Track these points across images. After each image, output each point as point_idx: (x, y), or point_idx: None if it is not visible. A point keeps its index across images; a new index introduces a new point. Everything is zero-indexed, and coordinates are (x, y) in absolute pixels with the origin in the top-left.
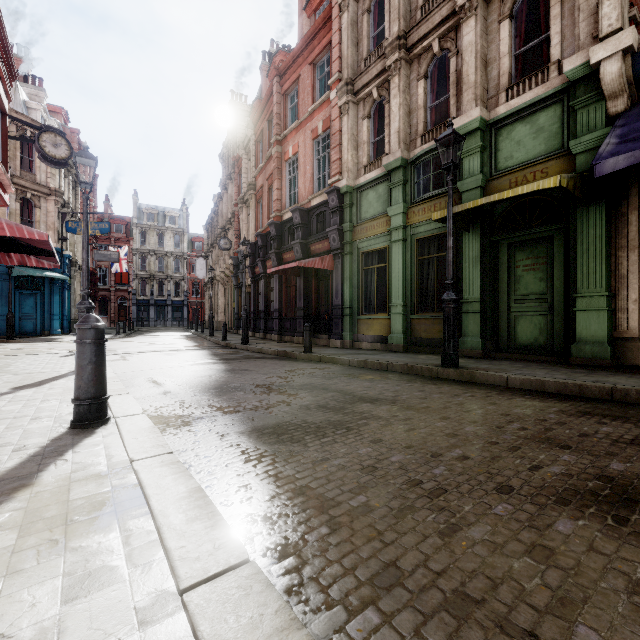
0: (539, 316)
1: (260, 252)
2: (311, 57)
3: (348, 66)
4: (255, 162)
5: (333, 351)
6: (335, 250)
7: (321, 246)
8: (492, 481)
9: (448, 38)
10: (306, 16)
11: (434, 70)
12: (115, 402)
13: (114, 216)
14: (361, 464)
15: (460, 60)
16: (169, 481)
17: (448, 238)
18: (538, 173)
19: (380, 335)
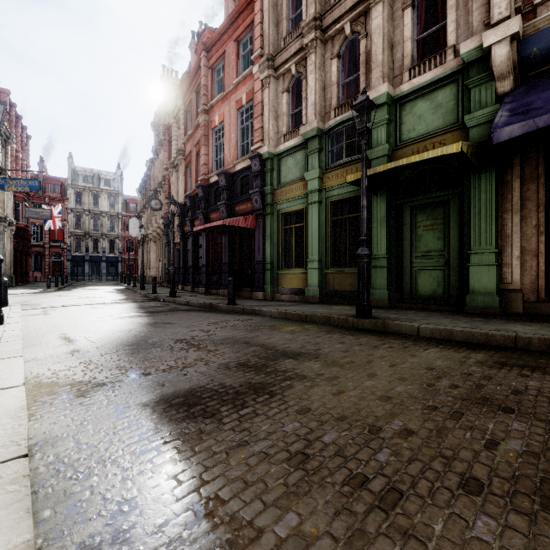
0: (437, 270)
1: (189, 212)
2: (235, 35)
3: (269, 44)
4: (184, 130)
5: (255, 303)
6: (257, 211)
7: (245, 207)
8: (452, 471)
9: (358, 22)
10: None
11: (346, 51)
12: None
13: (49, 177)
14: (288, 450)
15: (369, 42)
16: None
17: (362, 197)
18: (437, 144)
19: (298, 288)
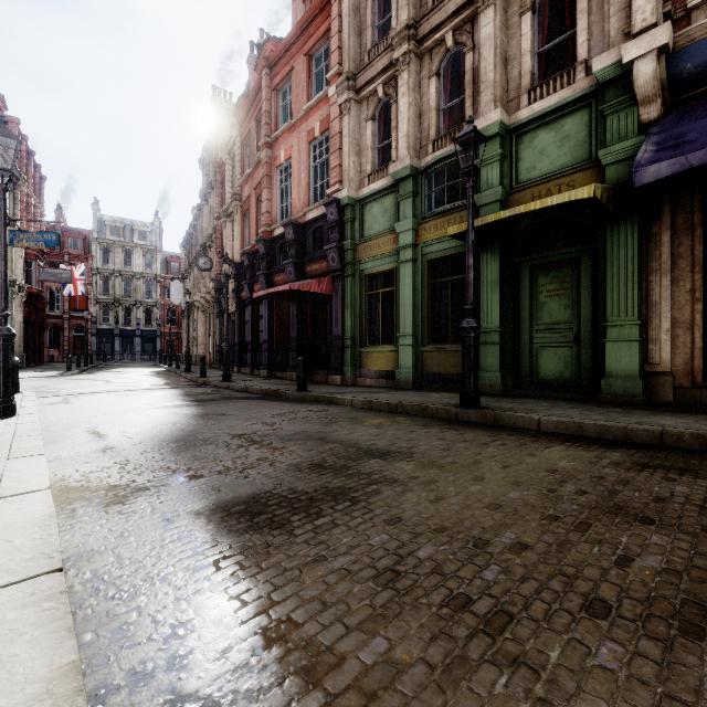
0: (564, 348)
1: (246, 273)
2: (306, 47)
3: (349, 58)
4: (241, 168)
5: (332, 389)
6: (334, 271)
7: (318, 267)
8: (574, 591)
9: (463, 31)
10: (301, 1)
11: (447, 67)
12: (14, 470)
13: (68, 228)
14: (374, 566)
15: (477, 56)
16: (21, 648)
17: (468, 255)
18: (564, 186)
19: (386, 370)
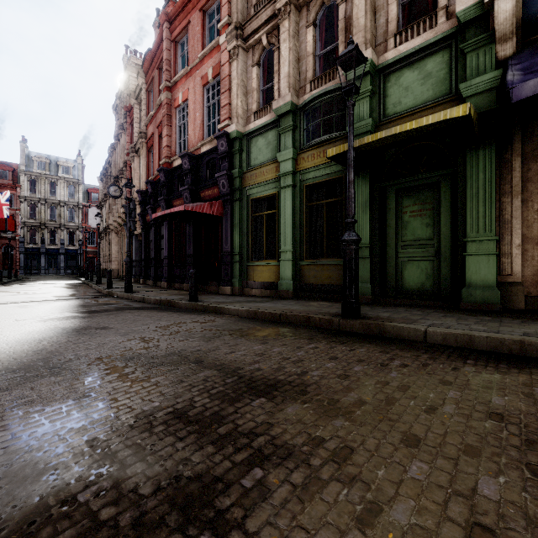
0: (426, 261)
1: (150, 199)
2: (201, 3)
3: (238, 11)
4: (146, 111)
5: (221, 299)
6: (225, 196)
7: (211, 193)
8: None
9: None
10: None
11: (322, 19)
12: None
13: None
14: None
15: (349, 7)
16: None
17: (349, 171)
18: None
19: (270, 281)
